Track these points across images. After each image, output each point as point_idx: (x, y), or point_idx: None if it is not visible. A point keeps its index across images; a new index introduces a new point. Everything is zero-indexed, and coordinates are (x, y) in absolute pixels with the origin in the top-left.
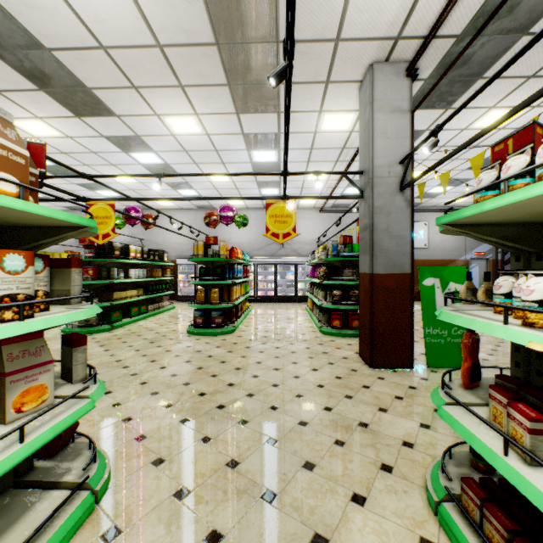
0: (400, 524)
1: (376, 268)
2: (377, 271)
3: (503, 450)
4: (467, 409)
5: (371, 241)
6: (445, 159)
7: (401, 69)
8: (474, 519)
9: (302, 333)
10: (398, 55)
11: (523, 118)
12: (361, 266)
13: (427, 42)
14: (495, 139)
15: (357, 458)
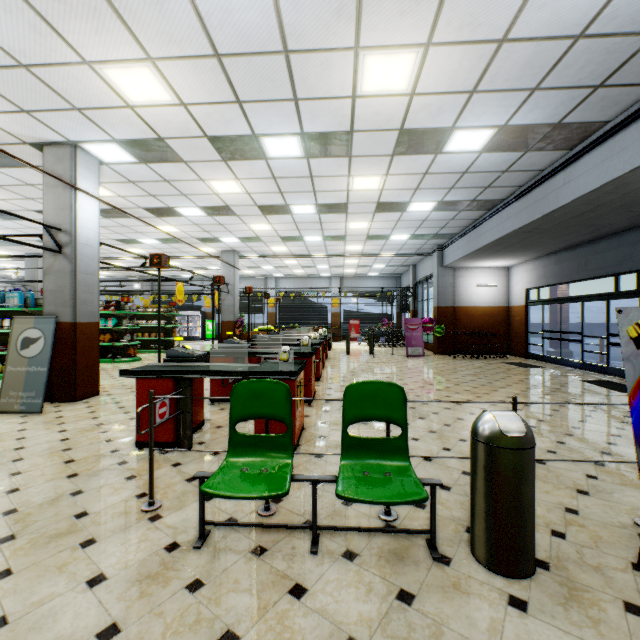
0: None
1: None
2: None
3: None
4: None
5: None
6: None
7: None
8: None
9: None
10: None
11: None
12: None
13: None
14: None
15: None
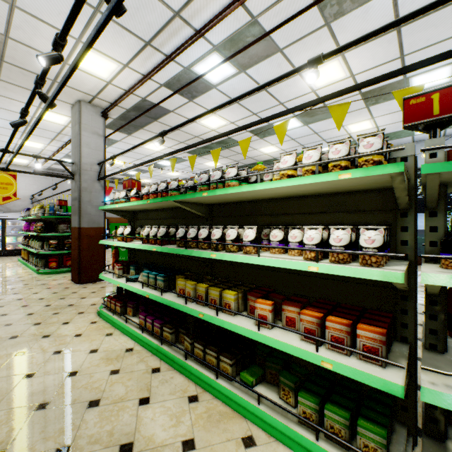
0: (84, 322)
1: (83, 224)
2: (84, 226)
3: (113, 277)
4: (107, 271)
5: (79, 207)
6: (116, 173)
7: (99, 111)
8: (110, 307)
9: (19, 276)
10: (96, 103)
11: (166, 150)
12: (73, 223)
13: (111, 108)
14: (157, 155)
15: (67, 314)
